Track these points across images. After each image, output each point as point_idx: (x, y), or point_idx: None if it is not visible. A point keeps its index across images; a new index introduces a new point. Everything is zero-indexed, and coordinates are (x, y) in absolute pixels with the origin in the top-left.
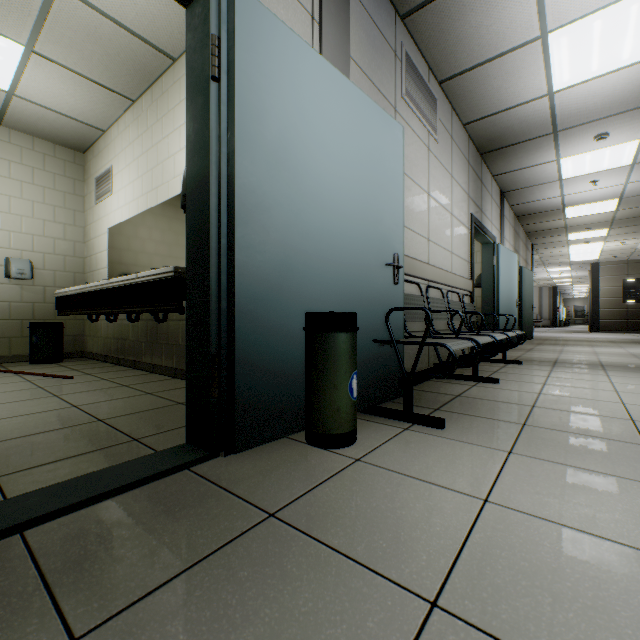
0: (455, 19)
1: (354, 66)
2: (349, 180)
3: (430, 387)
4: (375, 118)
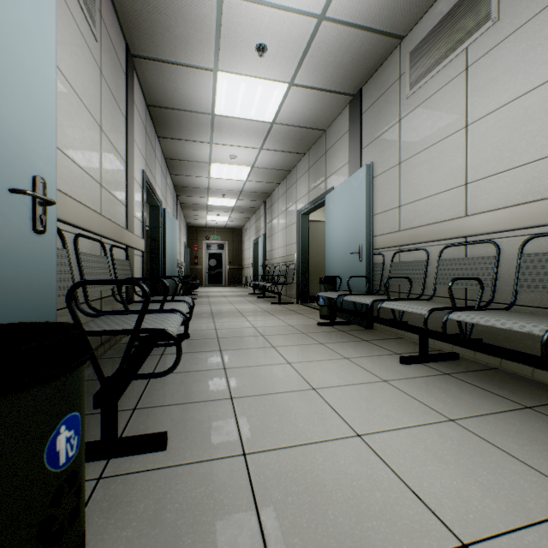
0: (393, 3)
1: (366, 149)
2: (344, 223)
3: (399, 342)
4: (352, 183)
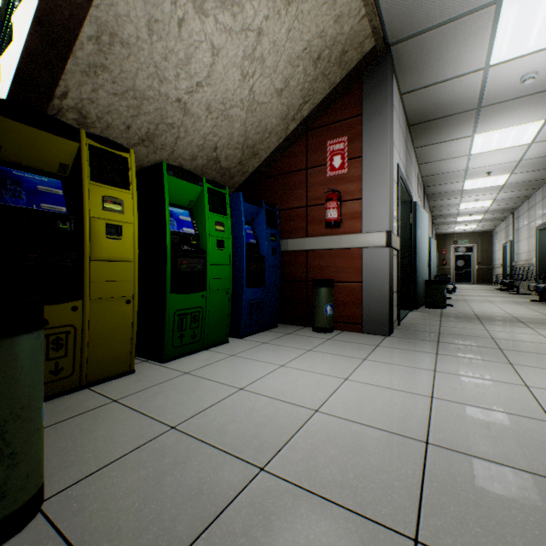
0: None
1: None
2: None
3: None
4: None
